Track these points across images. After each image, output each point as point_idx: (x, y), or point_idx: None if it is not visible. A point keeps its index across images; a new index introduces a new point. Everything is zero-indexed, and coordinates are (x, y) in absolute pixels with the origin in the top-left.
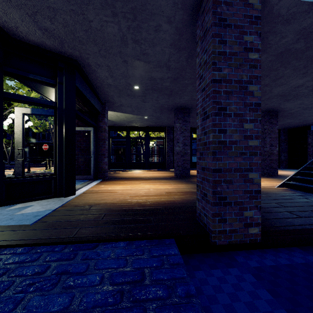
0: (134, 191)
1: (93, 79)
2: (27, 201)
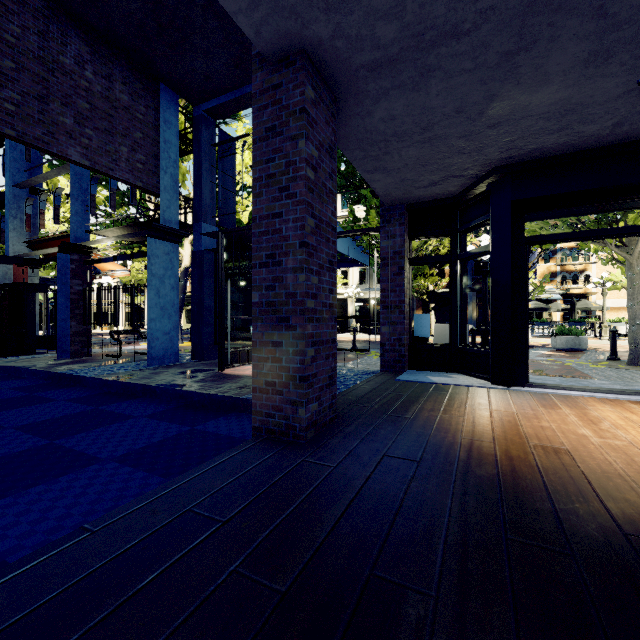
0: (566, 420)
1: (577, 148)
2: (470, 375)
